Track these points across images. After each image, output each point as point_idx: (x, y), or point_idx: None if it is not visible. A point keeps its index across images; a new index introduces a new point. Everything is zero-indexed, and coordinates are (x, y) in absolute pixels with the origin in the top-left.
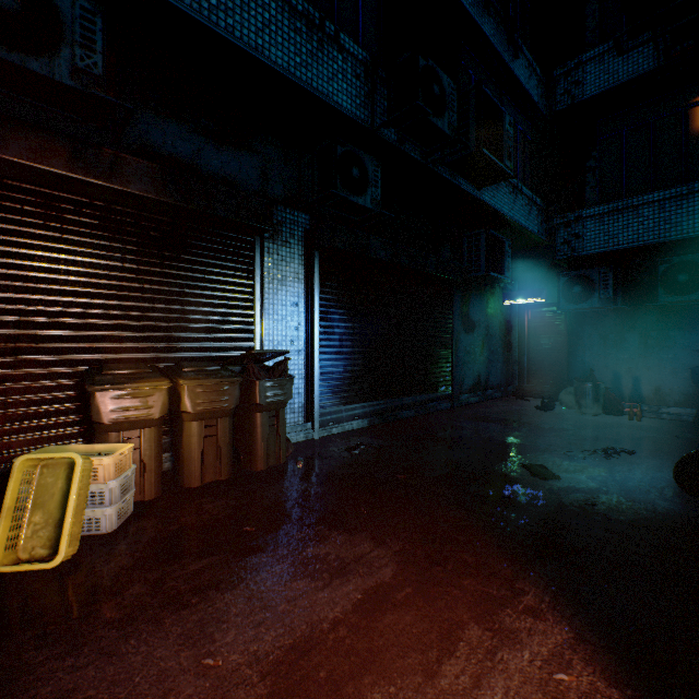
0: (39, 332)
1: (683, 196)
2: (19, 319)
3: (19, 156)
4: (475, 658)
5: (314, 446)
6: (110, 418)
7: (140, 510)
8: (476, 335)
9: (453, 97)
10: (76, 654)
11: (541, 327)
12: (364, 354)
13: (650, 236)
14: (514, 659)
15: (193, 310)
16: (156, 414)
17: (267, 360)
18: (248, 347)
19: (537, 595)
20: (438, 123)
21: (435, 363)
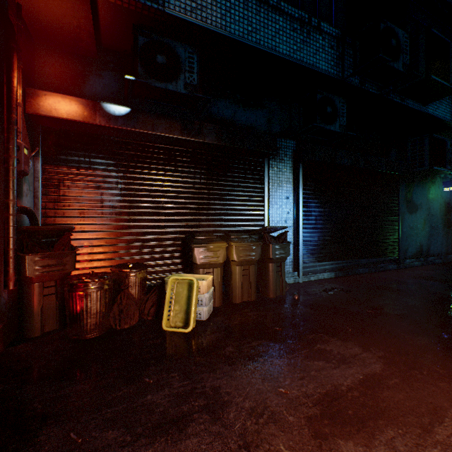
0: (166, 217)
1: None
2: (158, 211)
3: (162, 132)
4: None
5: (300, 286)
6: (200, 261)
7: (215, 311)
8: (418, 215)
9: (406, 44)
10: (214, 372)
11: None
12: (331, 229)
13: None
14: None
15: (232, 204)
16: (220, 261)
17: (272, 232)
18: (261, 224)
19: None
20: (394, 66)
21: (384, 235)
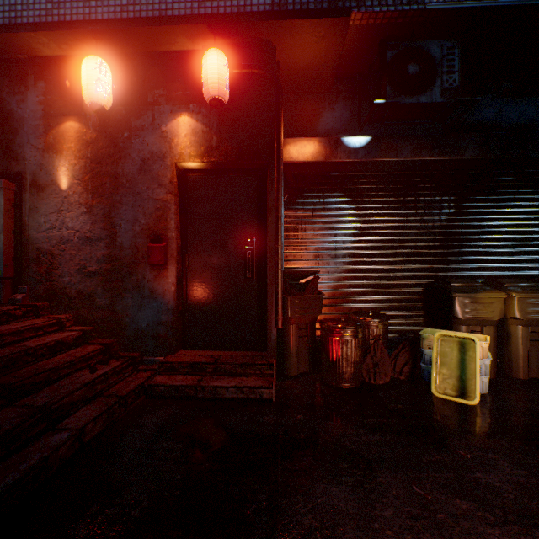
0: (403, 259)
1: None
2: (395, 251)
3: (406, 157)
4: None
5: None
6: (464, 316)
7: (490, 384)
8: None
9: None
10: None
11: None
12: None
13: None
14: None
15: (497, 238)
16: (495, 317)
17: None
18: None
19: None
20: None
21: None
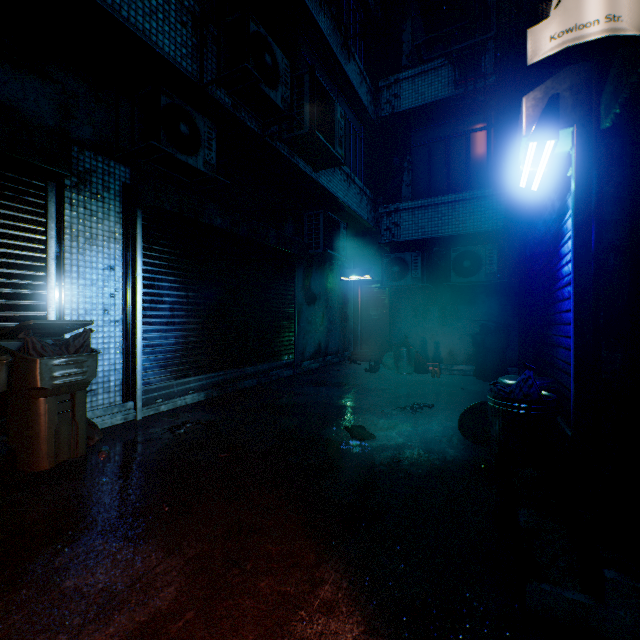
0: None
1: (467, 200)
2: None
3: None
4: None
5: (132, 428)
6: None
7: None
8: (317, 307)
9: (287, 74)
10: None
11: (371, 300)
12: (200, 324)
13: (446, 229)
14: None
15: None
16: None
17: (64, 333)
18: (37, 317)
19: (336, 582)
20: (271, 95)
21: (278, 332)
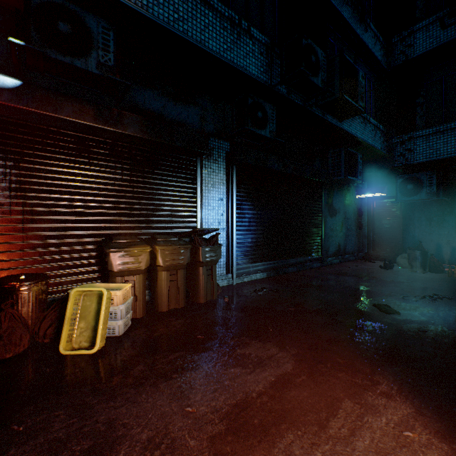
0: (77, 218)
1: None
2: (66, 210)
3: (68, 116)
4: (350, 419)
5: (233, 288)
6: (118, 268)
7: (135, 323)
8: (337, 218)
9: (324, 63)
10: (114, 400)
11: (382, 212)
12: (264, 231)
13: None
14: (376, 421)
15: (161, 204)
16: (143, 266)
17: (204, 235)
18: (193, 226)
19: (389, 385)
20: (314, 81)
21: (310, 236)
